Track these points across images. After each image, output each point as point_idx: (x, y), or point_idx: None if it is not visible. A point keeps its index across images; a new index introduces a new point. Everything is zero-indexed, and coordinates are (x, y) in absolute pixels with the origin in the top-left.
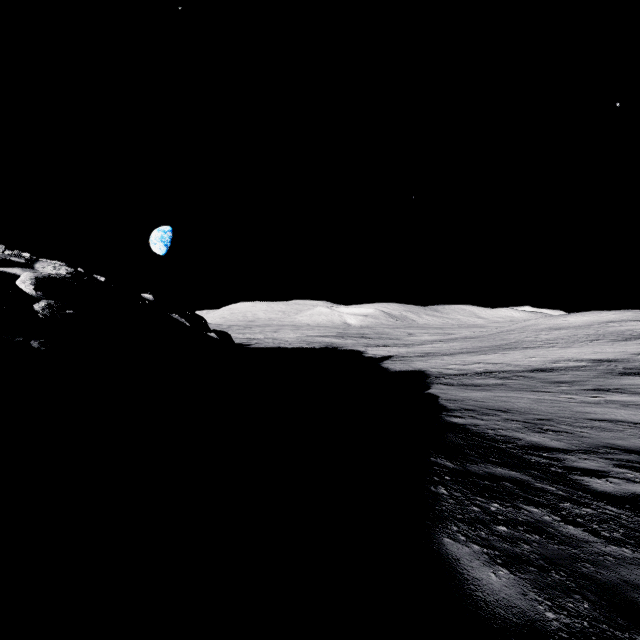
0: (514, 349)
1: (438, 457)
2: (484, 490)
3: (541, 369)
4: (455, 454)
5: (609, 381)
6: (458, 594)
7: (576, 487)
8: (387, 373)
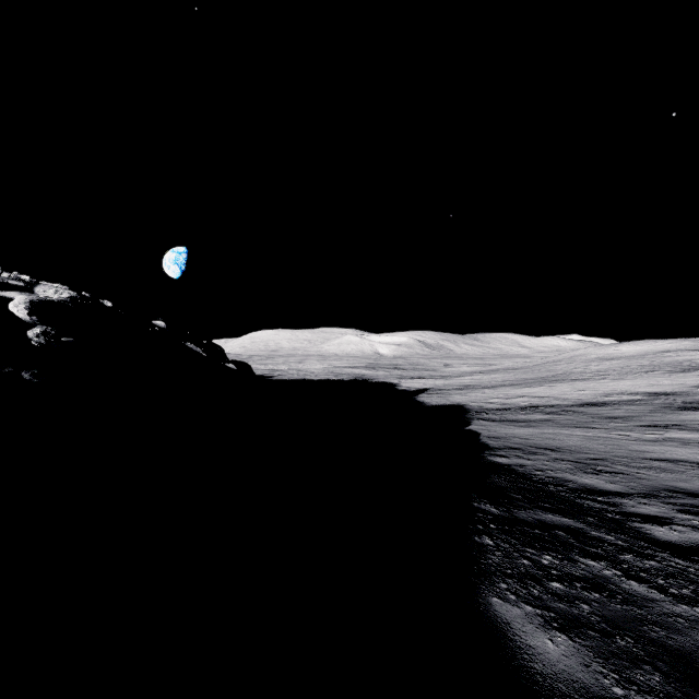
0: (562, 381)
1: (482, 502)
2: (534, 540)
3: (592, 403)
4: (500, 499)
5: (667, 416)
6: (510, 665)
7: (637, 536)
8: (423, 408)
